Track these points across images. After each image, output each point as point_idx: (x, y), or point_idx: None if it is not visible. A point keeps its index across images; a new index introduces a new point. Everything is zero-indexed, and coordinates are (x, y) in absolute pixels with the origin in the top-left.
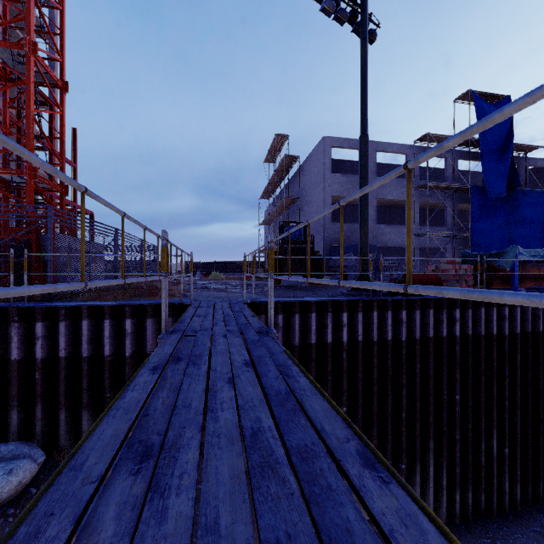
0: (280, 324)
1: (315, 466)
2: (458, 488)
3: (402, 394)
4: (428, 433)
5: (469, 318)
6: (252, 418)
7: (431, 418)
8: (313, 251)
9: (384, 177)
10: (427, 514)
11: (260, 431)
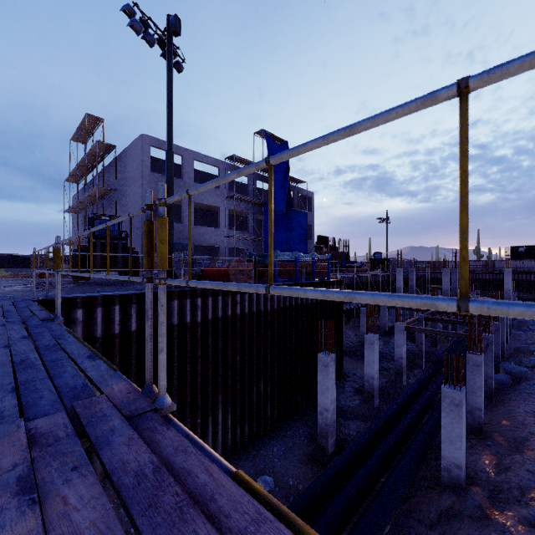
0: (79, 318)
1: (59, 362)
2: (239, 424)
3: (198, 364)
4: (218, 390)
5: (246, 301)
6: (23, 357)
7: (220, 378)
8: (126, 247)
9: (102, 225)
10: (111, 366)
11: (27, 359)
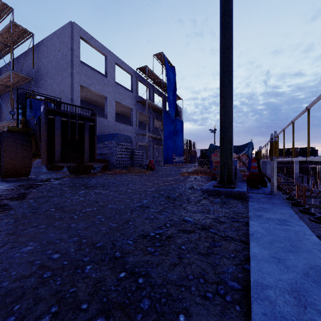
0: None
1: None
2: None
3: None
4: None
5: None
6: None
7: None
8: (94, 131)
9: None
10: None
11: None
